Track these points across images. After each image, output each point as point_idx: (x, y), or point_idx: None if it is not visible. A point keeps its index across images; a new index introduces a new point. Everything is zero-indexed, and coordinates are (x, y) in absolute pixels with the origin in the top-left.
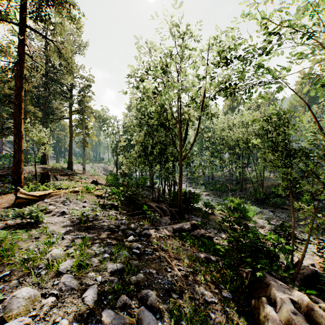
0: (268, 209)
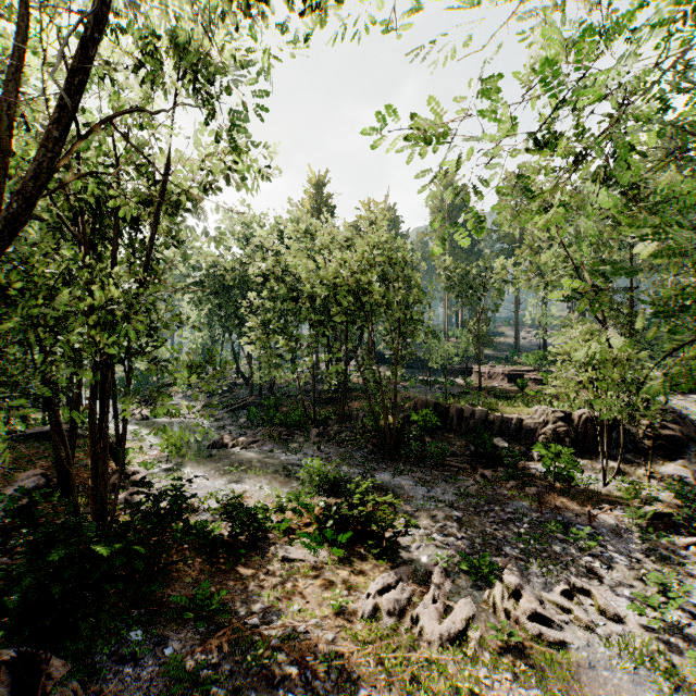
0: (410, 474)
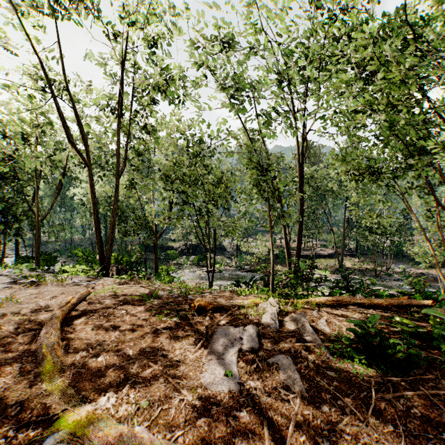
0: None
